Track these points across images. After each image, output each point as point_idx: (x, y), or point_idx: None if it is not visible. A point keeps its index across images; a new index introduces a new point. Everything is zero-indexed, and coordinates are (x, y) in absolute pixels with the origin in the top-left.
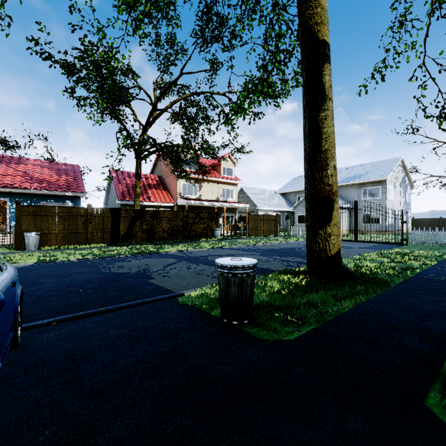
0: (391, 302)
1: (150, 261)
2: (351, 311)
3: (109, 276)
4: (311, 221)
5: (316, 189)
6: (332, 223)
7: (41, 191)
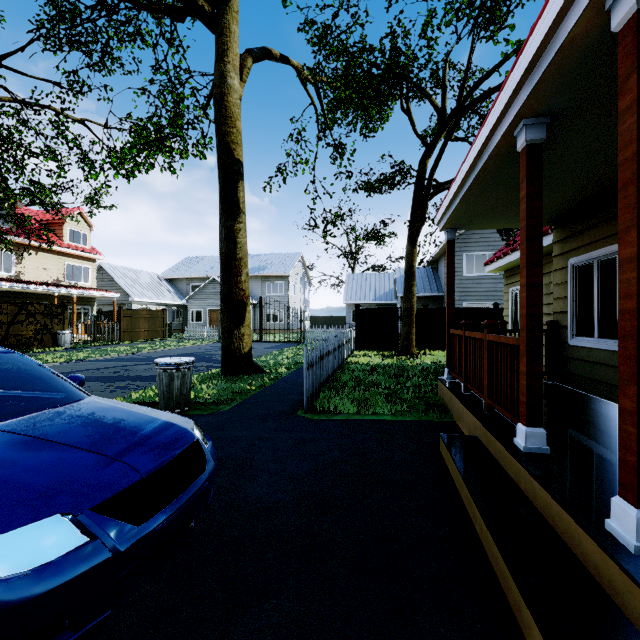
0: (287, 382)
1: None
2: (262, 391)
3: None
4: (228, 322)
5: (232, 292)
6: (245, 324)
7: None
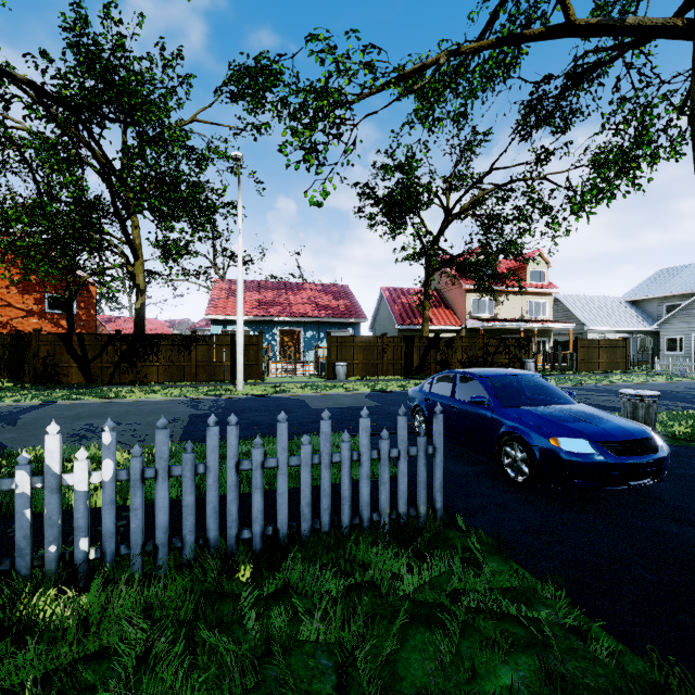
0: None
1: None
2: None
3: None
4: None
5: None
6: None
7: (329, 319)
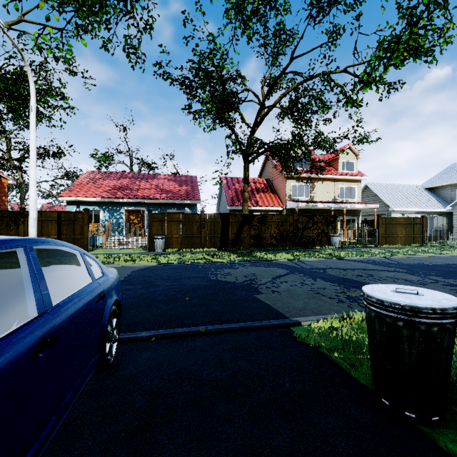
0: None
1: (258, 270)
2: None
3: (214, 284)
4: None
5: None
6: None
7: (167, 200)
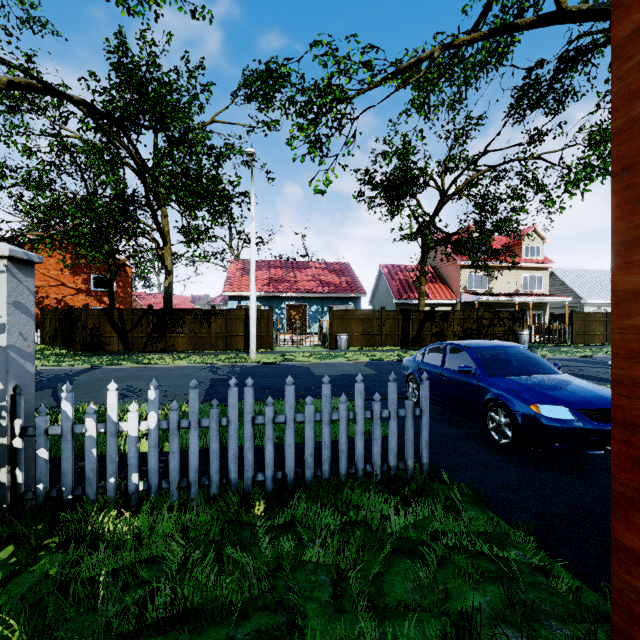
0: None
1: None
2: None
3: None
4: None
5: None
6: None
7: (332, 294)
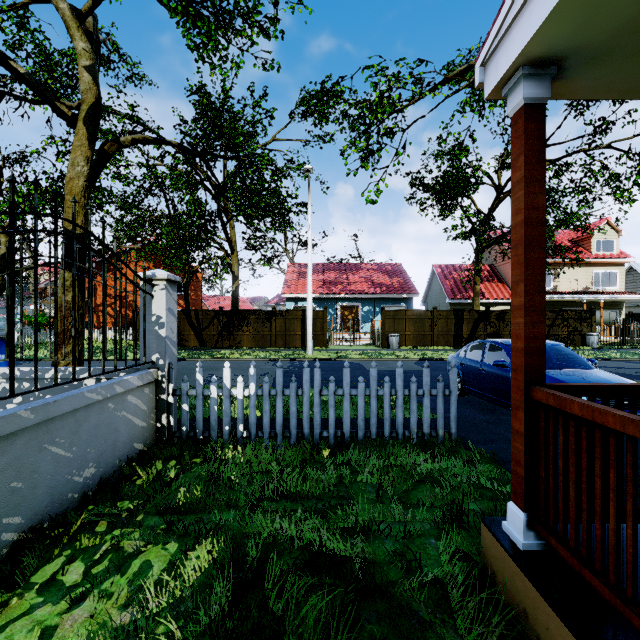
0: None
1: None
2: None
3: None
4: None
5: None
6: None
7: (383, 295)
